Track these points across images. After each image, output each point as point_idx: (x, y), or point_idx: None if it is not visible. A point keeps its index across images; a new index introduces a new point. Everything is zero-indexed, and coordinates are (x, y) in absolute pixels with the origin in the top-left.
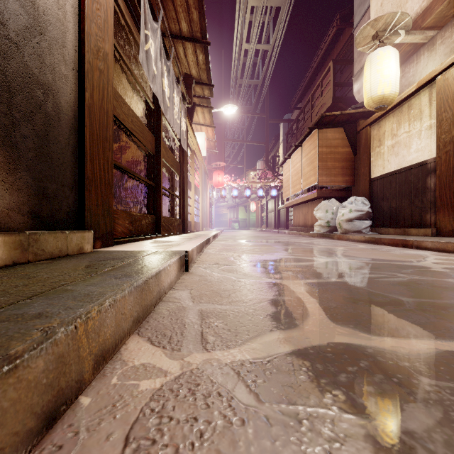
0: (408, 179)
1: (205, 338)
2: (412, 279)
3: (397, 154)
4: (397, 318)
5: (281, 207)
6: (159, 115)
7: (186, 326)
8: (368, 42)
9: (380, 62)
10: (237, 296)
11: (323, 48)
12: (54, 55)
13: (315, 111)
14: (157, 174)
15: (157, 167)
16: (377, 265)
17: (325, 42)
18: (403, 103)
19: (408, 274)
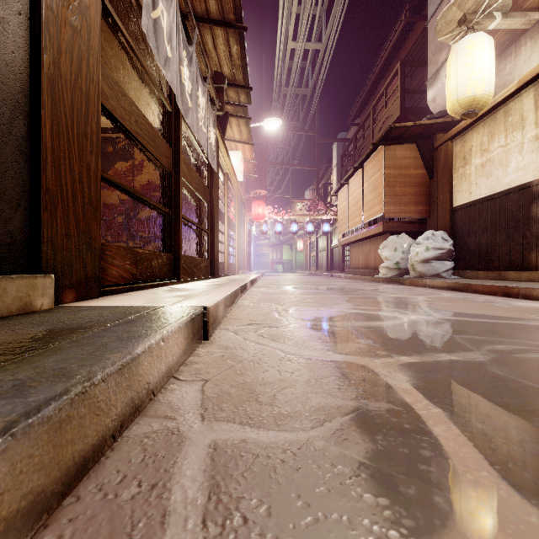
0: (504, 207)
1: None
2: None
3: (489, 176)
4: None
5: (334, 245)
6: (179, 120)
7: (164, 522)
8: (452, 29)
9: (470, 53)
10: (289, 399)
11: (387, 48)
12: None
13: (378, 126)
14: (176, 199)
15: (175, 190)
16: (493, 326)
17: (390, 40)
18: (498, 108)
19: None
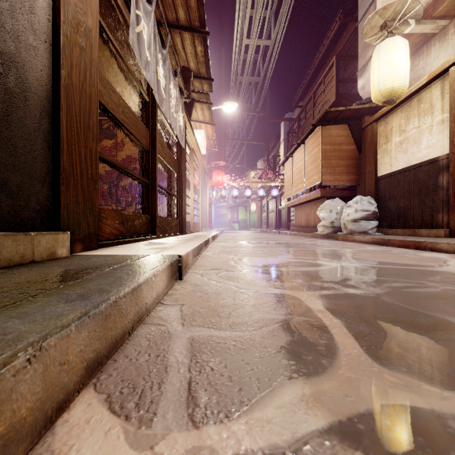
0: (417, 177)
1: (193, 394)
2: (447, 290)
3: (406, 151)
4: None
5: (282, 207)
6: (155, 108)
7: (167, 370)
8: (376, 32)
9: (389, 53)
10: (240, 315)
11: (325, 44)
12: (18, 20)
13: (317, 109)
14: (152, 171)
15: (152, 164)
16: (396, 271)
17: (327, 37)
18: (413, 97)
19: (438, 283)
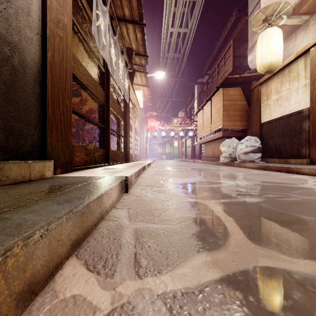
0: (288, 123)
1: (138, 260)
2: (304, 199)
3: (280, 106)
4: (307, 237)
5: (195, 144)
6: (108, 76)
7: (121, 247)
8: (260, 24)
9: (269, 38)
10: (167, 214)
11: (225, 31)
12: (20, 21)
13: (220, 76)
14: (107, 119)
15: (106, 114)
16: (272, 187)
17: (227, 26)
18: (285, 68)
19: (299, 195)
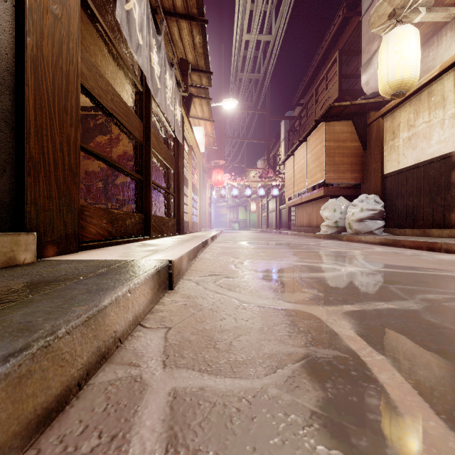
0: (428, 174)
1: None
2: None
3: (415, 147)
4: None
5: (282, 207)
6: (149, 99)
7: None
8: (383, 22)
9: (399, 42)
10: (244, 346)
11: (327, 39)
12: None
13: (319, 106)
14: (147, 167)
15: (146, 159)
16: (422, 277)
17: (330, 32)
18: (422, 90)
19: None
